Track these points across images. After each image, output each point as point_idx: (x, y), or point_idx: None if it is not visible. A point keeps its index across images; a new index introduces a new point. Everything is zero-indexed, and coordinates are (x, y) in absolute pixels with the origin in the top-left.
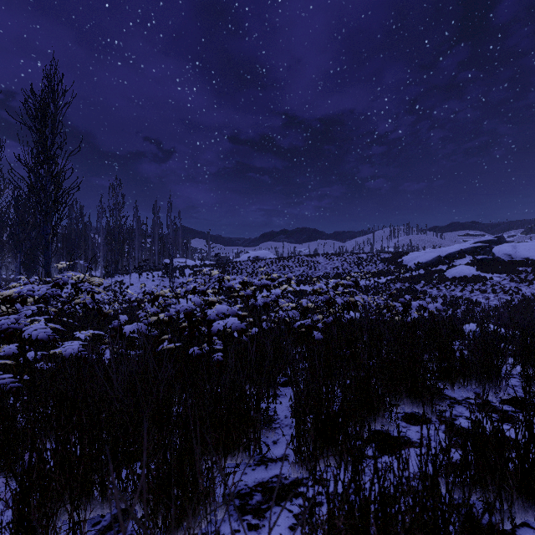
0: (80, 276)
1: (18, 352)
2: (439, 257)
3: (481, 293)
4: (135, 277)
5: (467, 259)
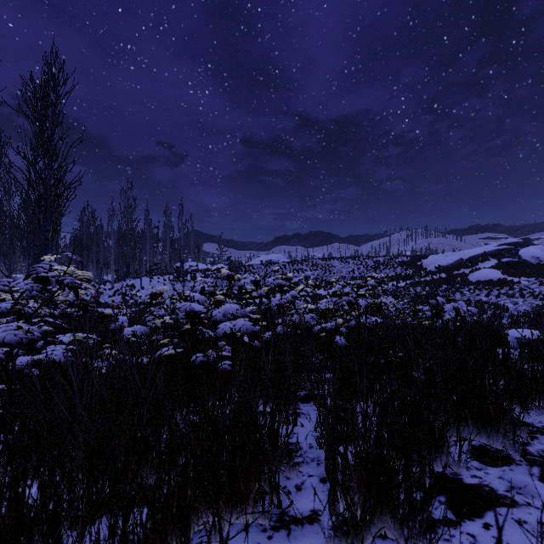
0: (64, 269)
1: (9, 357)
2: (461, 260)
3: (509, 298)
4: (146, 280)
5: (491, 262)
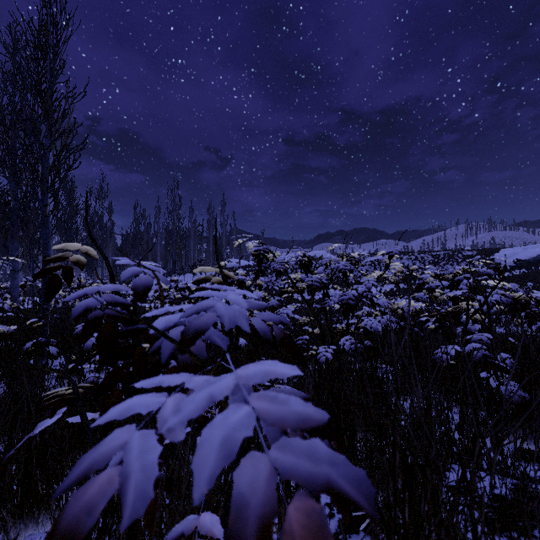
0: None
1: None
2: None
3: None
4: (190, 276)
5: None
